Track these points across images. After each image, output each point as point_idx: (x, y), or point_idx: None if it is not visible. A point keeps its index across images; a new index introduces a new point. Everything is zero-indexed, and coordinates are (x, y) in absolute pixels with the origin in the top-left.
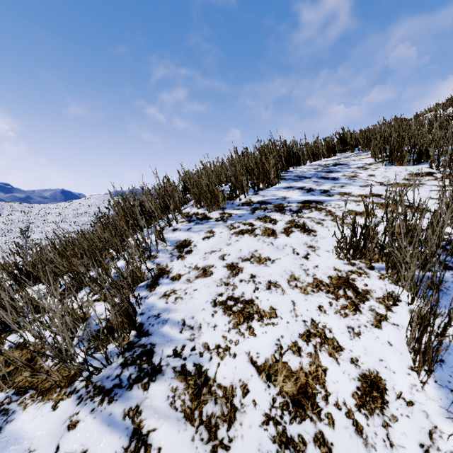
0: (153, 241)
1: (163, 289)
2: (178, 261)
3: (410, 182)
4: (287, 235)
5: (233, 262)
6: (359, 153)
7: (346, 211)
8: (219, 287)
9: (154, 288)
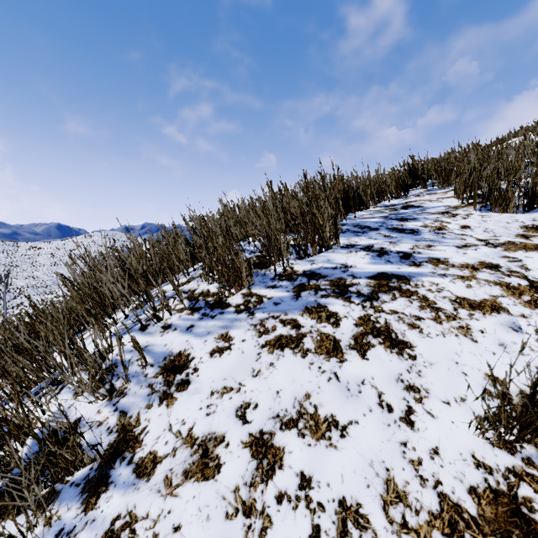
0: (127, 352)
1: (112, 508)
2: (159, 409)
3: (530, 241)
4: (362, 354)
5: (263, 432)
6: (433, 190)
7: (453, 300)
8: (230, 519)
9: (96, 497)
